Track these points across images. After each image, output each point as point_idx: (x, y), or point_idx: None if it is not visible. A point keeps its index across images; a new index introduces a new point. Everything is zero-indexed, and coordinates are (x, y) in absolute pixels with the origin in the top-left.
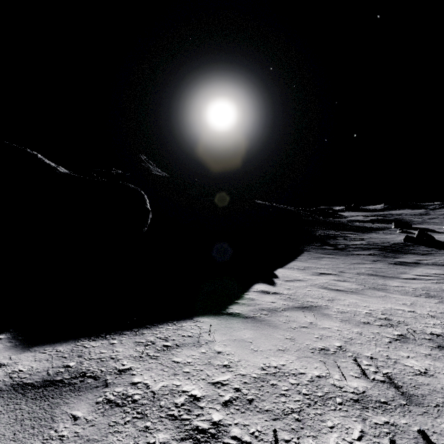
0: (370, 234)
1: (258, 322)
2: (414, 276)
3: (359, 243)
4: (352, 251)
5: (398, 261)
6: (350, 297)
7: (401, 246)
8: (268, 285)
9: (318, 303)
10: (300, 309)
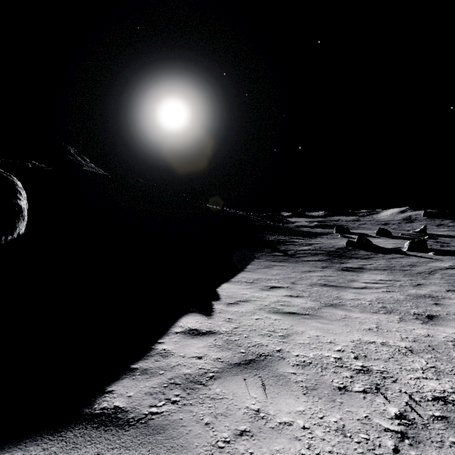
0: (316, 239)
1: (149, 438)
2: (364, 284)
3: (307, 248)
4: (301, 257)
5: (345, 267)
6: (309, 325)
7: (344, 251)
8: (202, 316)
9: (269, 347)
10: (241, 368)
